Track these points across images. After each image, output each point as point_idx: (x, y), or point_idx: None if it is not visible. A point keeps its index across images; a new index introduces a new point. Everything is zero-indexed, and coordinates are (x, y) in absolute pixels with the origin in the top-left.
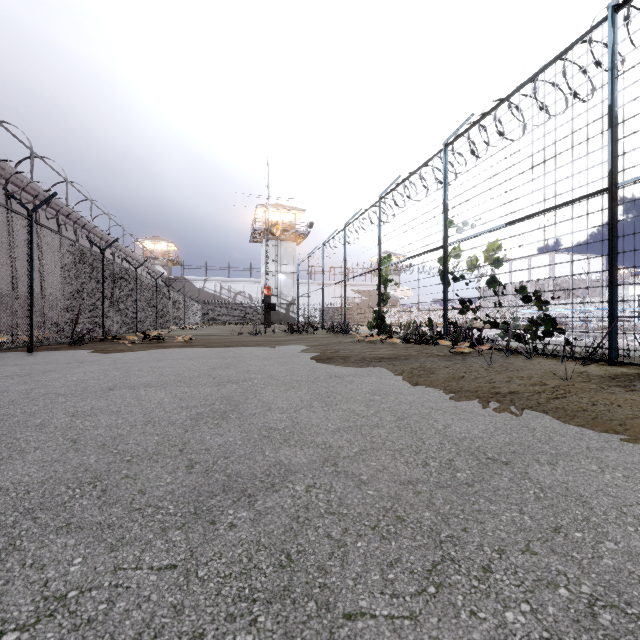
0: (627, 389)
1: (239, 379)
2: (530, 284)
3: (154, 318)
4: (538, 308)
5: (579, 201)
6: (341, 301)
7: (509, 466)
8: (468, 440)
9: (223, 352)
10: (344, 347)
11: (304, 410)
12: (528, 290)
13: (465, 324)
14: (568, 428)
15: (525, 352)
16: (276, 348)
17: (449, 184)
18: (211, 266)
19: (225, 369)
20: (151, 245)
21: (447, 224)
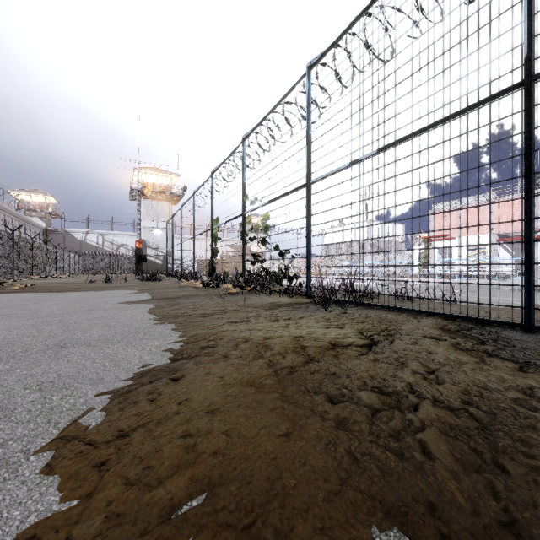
0: (265, 310)
1: (2, 314)
2: (356, 243)
3: (11, 268)
4: (284, 261)
5: (297, 190)
6: (206, 254)
7: (62, 348)
8: (76, 339)
9: (40, 296)
10: (161, 290)
11: (5, 331)
12: (355, 247)
13: (258, 272)
14: (163, 331)
15: (277, 291)
16: (100, 292)
17: (254, 168)
18: (93, 220)
19: (7, 308)
20: (28, 197)
21: (244, 198)
